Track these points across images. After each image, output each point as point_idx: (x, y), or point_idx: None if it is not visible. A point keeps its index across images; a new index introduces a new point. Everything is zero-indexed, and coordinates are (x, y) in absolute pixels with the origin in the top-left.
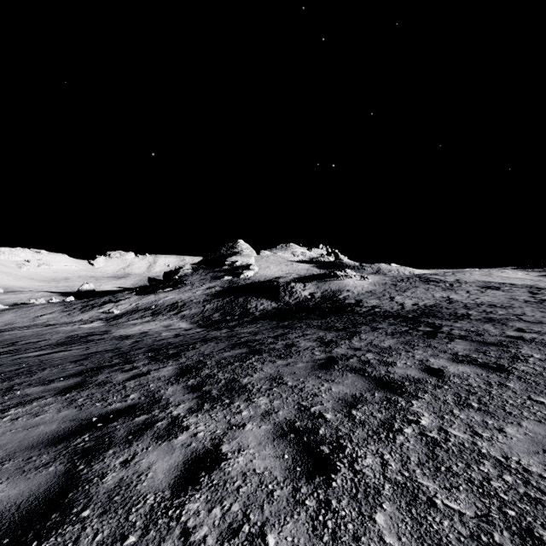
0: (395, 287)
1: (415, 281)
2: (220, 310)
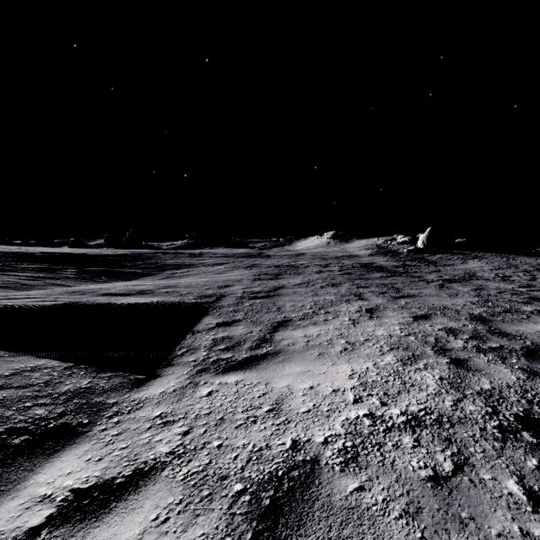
0: None
1: None
2: None
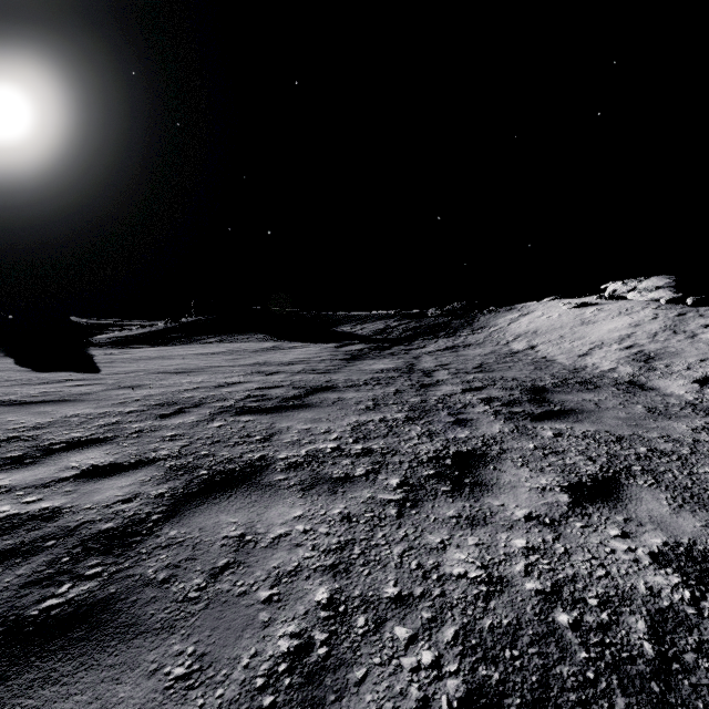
0: None
1: None
2: None
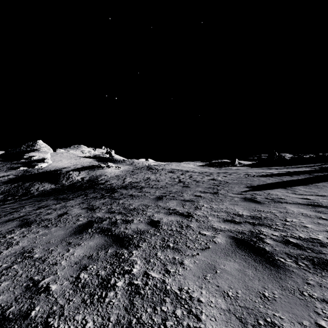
0: (131, 173)
1: (144, 169)
2: (5, 193)
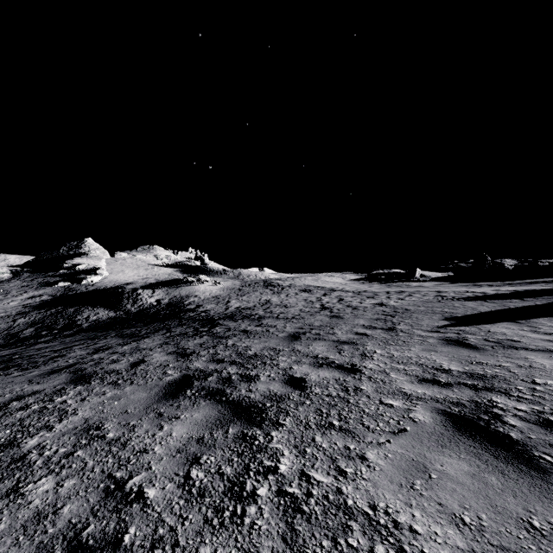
0: (239, 292)
1: (259, 285)
2: (37, 324)
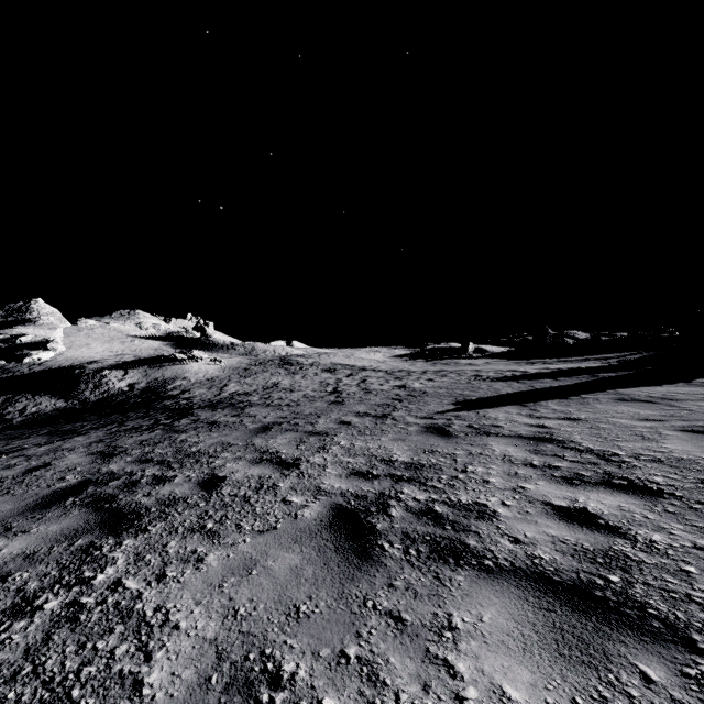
0: (243, 373)
1: (272, 364)
2: None
